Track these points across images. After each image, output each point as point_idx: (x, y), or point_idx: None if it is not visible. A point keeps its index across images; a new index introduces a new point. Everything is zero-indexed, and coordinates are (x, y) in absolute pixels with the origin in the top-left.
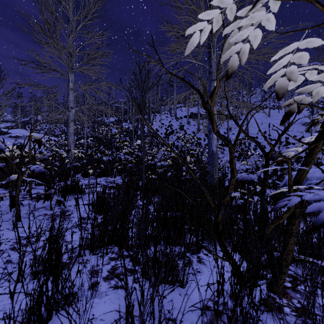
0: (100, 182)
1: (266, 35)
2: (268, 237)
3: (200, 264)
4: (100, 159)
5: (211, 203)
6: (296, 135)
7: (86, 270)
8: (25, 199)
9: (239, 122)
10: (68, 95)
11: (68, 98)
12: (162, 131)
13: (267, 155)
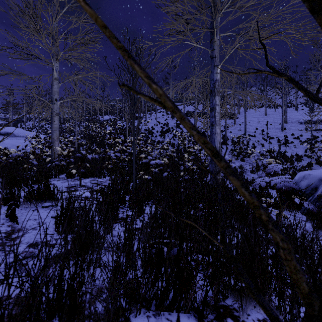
0: (85, 184)
1: None
2: None
3: None
4: (84, 157)
5: (299, 281)
6: (294, 134)
7: None
8: None
9: (236, 120)
10: (52, 86)
11: (52, 89)
12: (157, 129)
13: None
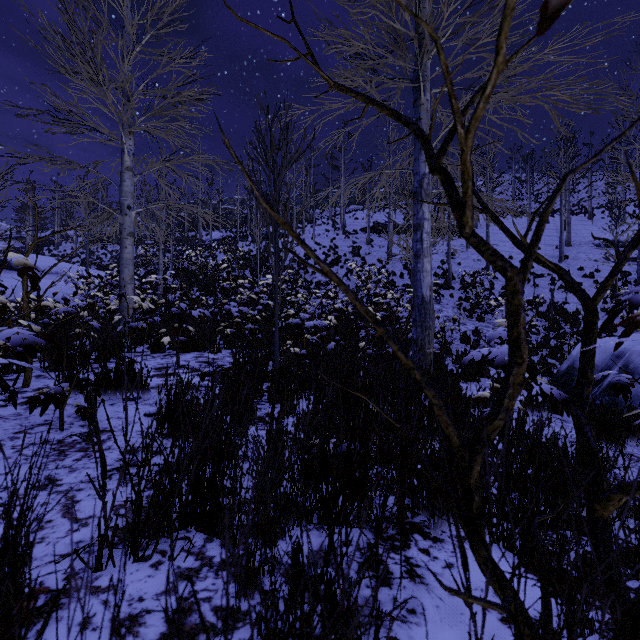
0: (186, 363)
1: (535, 55)
2: (603, 524)
3: (414, 582)
4: (186, 315)
5: (451, 434)
6: (584, 268)
7: (107, 618)
8: (9, 404)
9: None
10: (121, 182)
11: (121, 188)
12: None
13: (592, 301)
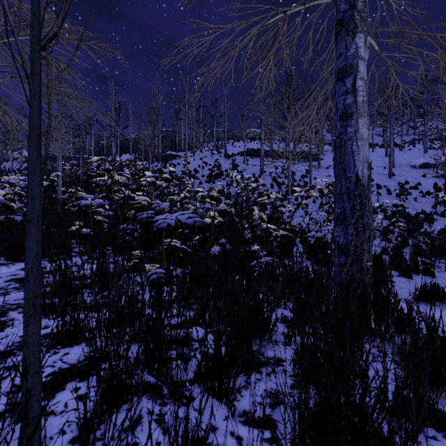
0: None
1: None
2: None
3: None
4: None
5: None
6: (409, 182)
7: None
8: None
9: (320, 162)
10: None
11: None
12: (204, 173)
13: None
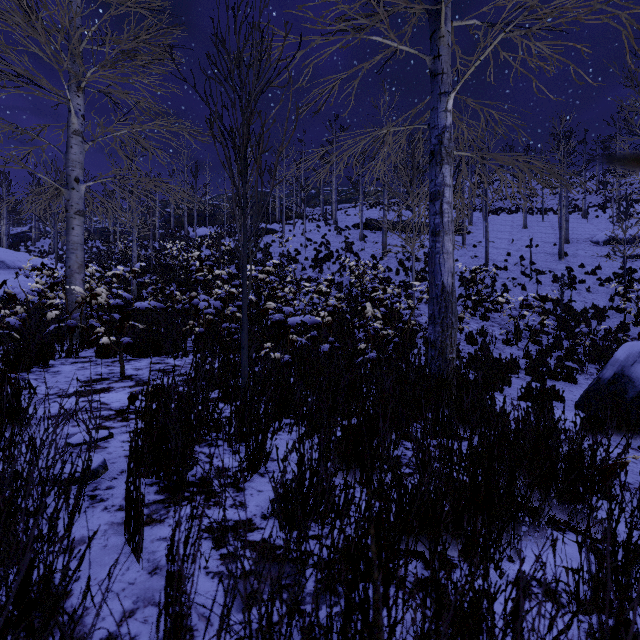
0: (136, 372)
1: None
2: None
3: None
4: (130, 309)
5: None
6: (585, 265)
7: None
8: None
9: (466, 237)
10: (67, 149)
11: (66, 157)
12: (307, 255)
13: None
